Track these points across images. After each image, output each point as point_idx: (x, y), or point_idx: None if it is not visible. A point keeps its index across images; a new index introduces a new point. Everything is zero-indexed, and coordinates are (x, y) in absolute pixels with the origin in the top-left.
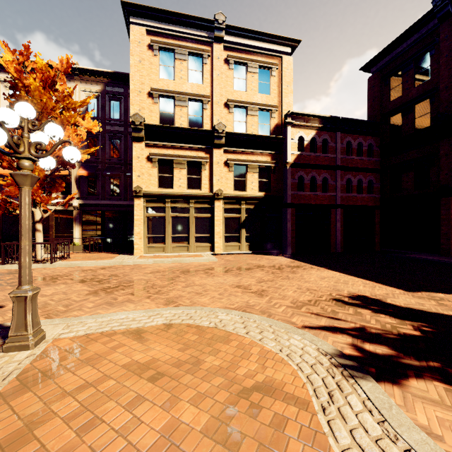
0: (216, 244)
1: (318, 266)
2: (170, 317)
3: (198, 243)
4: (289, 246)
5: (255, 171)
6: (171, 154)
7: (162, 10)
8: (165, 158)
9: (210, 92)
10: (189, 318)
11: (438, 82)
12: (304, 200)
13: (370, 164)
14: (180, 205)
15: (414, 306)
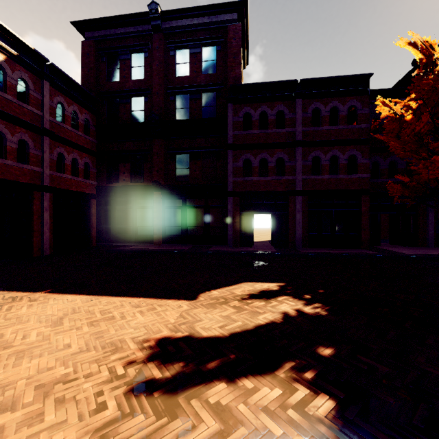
0: None
1: (26, 291)
2: None
3: None
4: None
5: None
6: None
7: None
8: None
9: None
10: None
11: (151, 86)
12: None
13: (87, 144)
14: None
15: (230, 326)
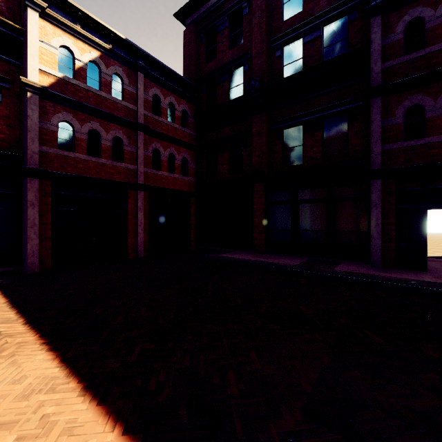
0: None
1: (29, 323)
2: None
3: None
4: (35, 257)
5: None
6: None
7: None
8: None
9: None
10: None
11: (251, 48)
12: (75, 169)
13: (184, 137)
14: None
15: None
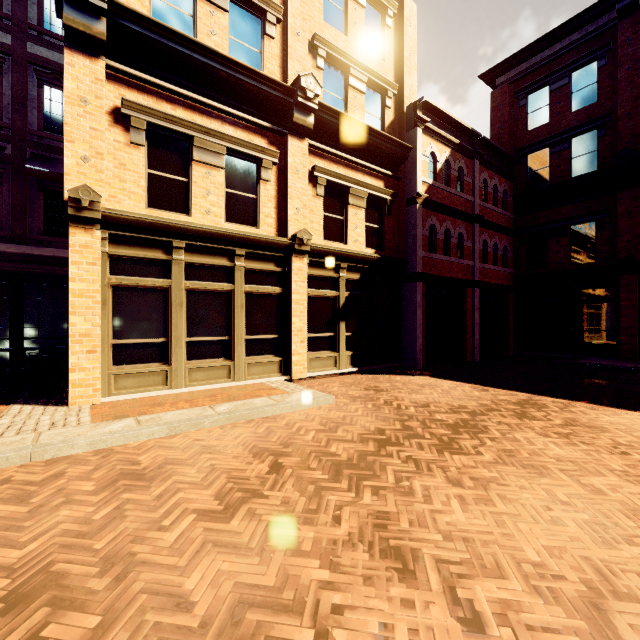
0: (294, 357)
1: (558, 398)
2: None
3: (253, 356)
4: (420, 355)
5: (361, 205)
6: (189, 120)
7: None
8: (170, 127)
9: (279, 2)
10: None
11: (613, 107)
12: (437, 270)
13: (505, 222)
14: (210, 261)
15: None
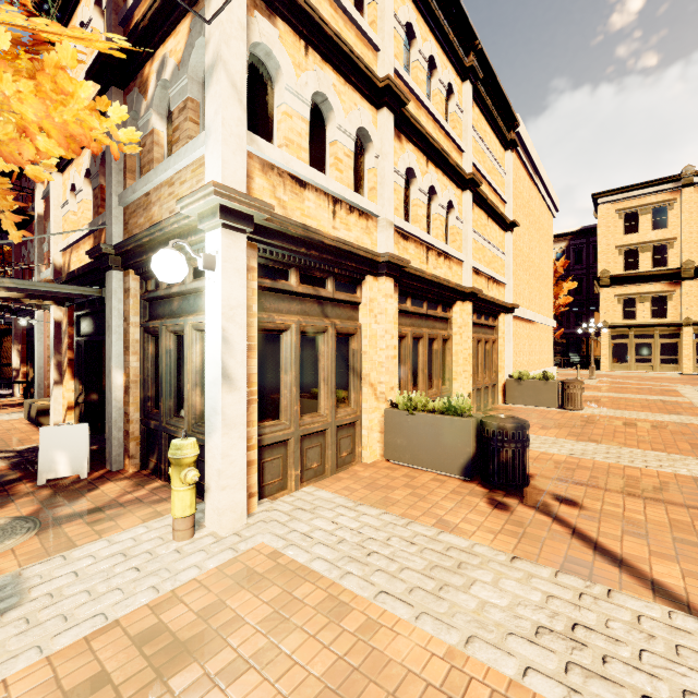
0: (684, 366)
1: None
2: (637, 382)
3: (663, 364)
4: None
5: None
6: (635, 293)
7: (626, 186)
8: (628, 297)
9: (676, 233)
10: (646, 383)
11: None
12: None
13: None
14: (643, 333)
15: None
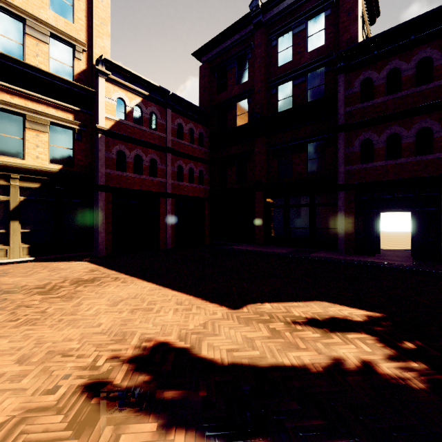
0: None
1: (128, 274)
2: None
3: None
4: (103, 245)
5: (42, 130)
6: None
7: None
8: None
9: None
10: None
11: (254, 85)
12: (126, 184)
13: (201, 154)
14: None
15: (241, 353)
